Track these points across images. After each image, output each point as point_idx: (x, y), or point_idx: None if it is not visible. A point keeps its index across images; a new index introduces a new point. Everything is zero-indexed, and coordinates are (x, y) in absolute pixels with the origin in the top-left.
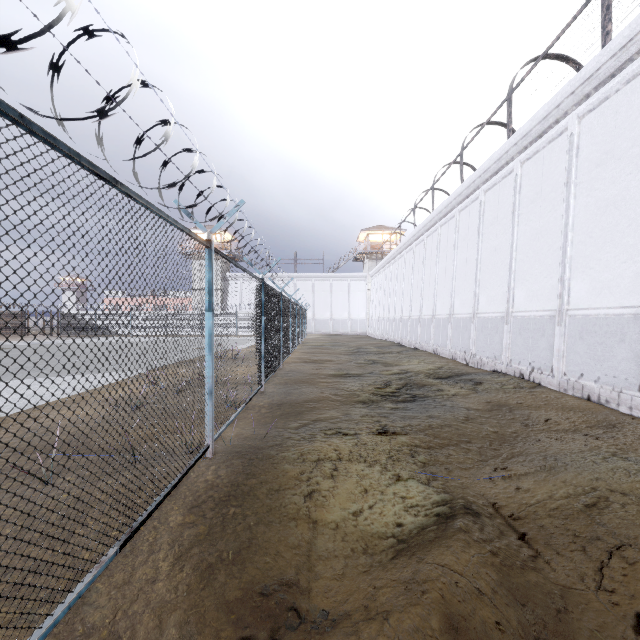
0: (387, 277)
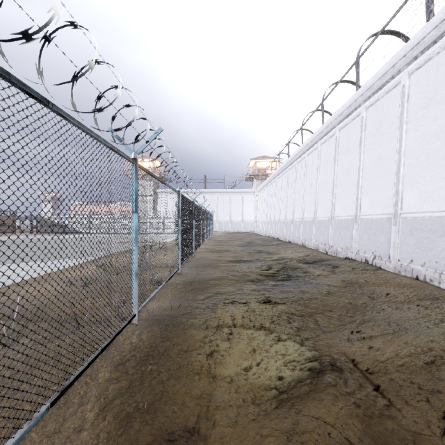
0: (269, 192)
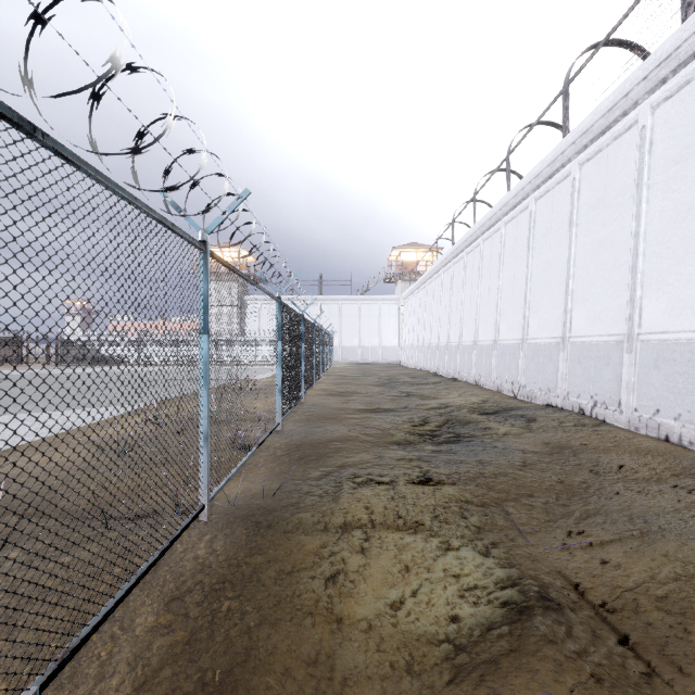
0: (422, 300)
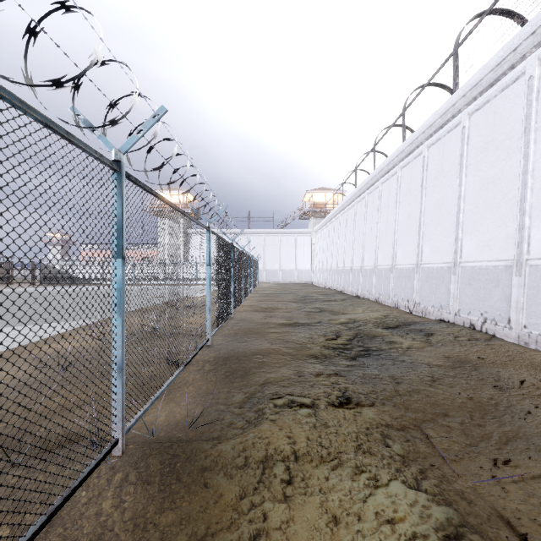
0: (330, 232)
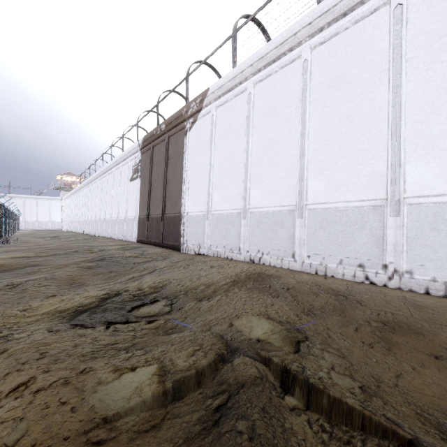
0: (70, 202)
